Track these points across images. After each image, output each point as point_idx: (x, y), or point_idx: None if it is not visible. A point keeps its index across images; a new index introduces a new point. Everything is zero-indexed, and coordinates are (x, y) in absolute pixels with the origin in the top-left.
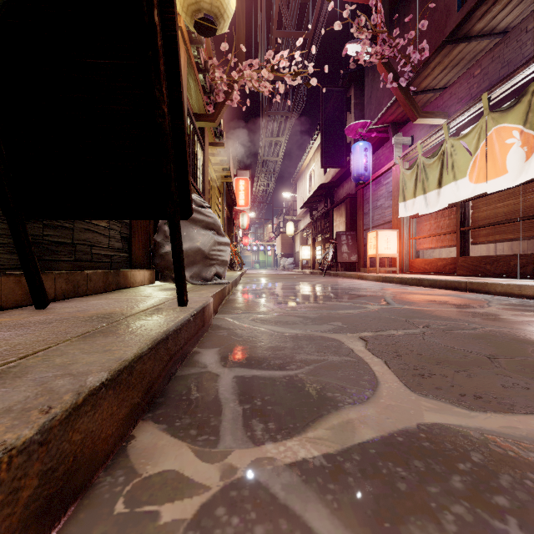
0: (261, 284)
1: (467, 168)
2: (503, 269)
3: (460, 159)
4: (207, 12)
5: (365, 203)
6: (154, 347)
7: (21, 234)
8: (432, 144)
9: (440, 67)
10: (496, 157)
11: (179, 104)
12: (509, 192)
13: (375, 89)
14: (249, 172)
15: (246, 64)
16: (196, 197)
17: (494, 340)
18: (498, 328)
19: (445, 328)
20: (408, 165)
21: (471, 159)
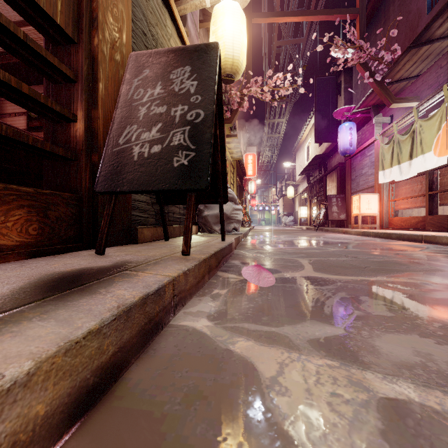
0: (264, 236)
1: (432, 144)
2: None
3: (427, 137)
4: (229, 73)
5: (352, 171)
6: (220, 251)
7: (163, 211)
8: (406, 123)
9: (410, 62)
10: None
11: (224, 159)
12: None
13: (361, 76)
14: (256, 147)
15: (253, 81)
16: None
17: (384, 262)
18: (398, 259)
19: (364, 258)
20: (387, 140)
21: (434, 137)
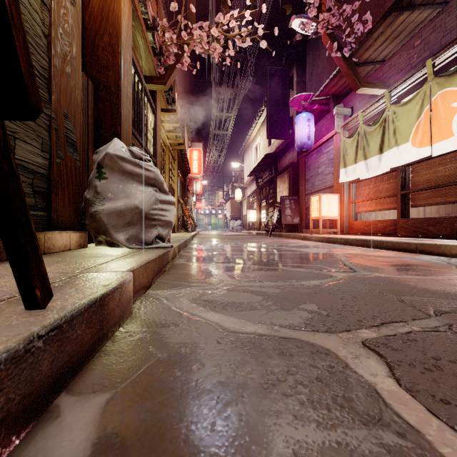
0: (211, 245)
1: (410, 134)
2: (447, 230)
3: (403, 125)
4: None
5: (306, 170)
6: None
7: None
8: (372, 113)
9: (383, 37)
10: (440, 121)
11: None
12: (451, 156)
13: (316, 67)
14: (202, 144)
15: (196, 28)
16: (135, 149)
17: None
18: None
19: None
20: (348, 134)
21: (413, 124)
